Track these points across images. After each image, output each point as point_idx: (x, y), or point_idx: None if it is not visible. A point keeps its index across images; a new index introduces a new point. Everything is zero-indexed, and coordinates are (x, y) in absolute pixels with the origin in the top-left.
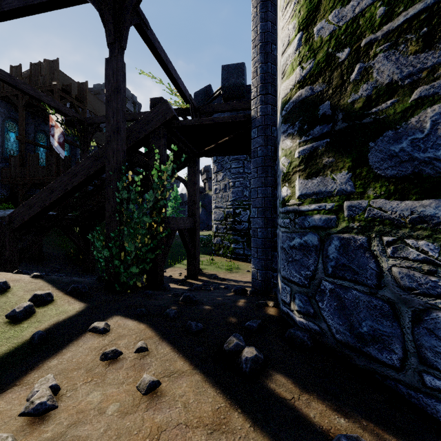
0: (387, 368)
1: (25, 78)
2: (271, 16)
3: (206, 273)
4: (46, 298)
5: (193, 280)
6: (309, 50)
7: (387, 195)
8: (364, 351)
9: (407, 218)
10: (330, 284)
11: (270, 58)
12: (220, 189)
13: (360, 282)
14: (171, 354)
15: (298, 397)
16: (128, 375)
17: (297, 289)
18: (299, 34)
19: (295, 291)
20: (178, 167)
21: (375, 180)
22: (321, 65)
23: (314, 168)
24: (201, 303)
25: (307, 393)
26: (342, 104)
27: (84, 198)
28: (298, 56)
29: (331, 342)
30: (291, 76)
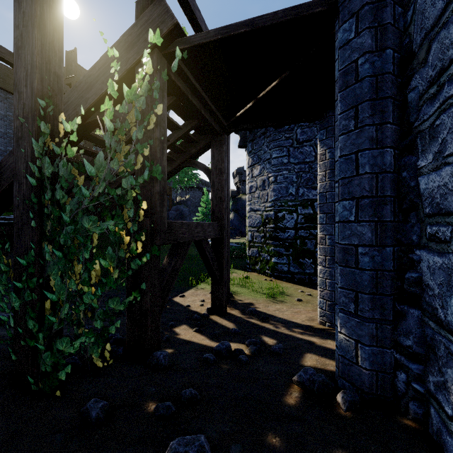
0: None
1: None
2: None
3: (238, 301)
4: None
5: (220, 316)
6: None
7: None
8: None
9: None
10: None
11: None
12: (257, 187)
13: None
14: None
15: None
16: None
17: None
18: None
19: None
20: (197, 149)
21: None
22: None
23: None
24: None
25: None
26: None
27: None
28: None
29: None
30: None
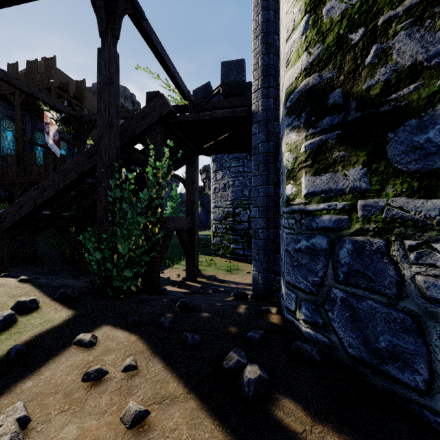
0: (410, 390)
1: (21, 76)
2: (273, 4)
3: (205, 274)
4: (31, 305)
5: (192, 281)
6: (317, 33)
7: (410, 192)
8: (382, 369)
9: (434, 219)
10: (341, 292)
11: (272, 49)
12: (220, 189)
13: (376, 291)
14: (164, 373)
15: (310, 429)
16: (112, 401)
17: (303, 297)
18: (306, 16)
19: (302, 299)
20: (176, 166)
21: (395, 175)
22: (331, 49)
23: (323, 163)
24: (199, 310)
25: (320, 424)
26: (356, 91)
27: (78, 197)
28: (304, 41)
29: (342, 356)
30: (296, 63)
